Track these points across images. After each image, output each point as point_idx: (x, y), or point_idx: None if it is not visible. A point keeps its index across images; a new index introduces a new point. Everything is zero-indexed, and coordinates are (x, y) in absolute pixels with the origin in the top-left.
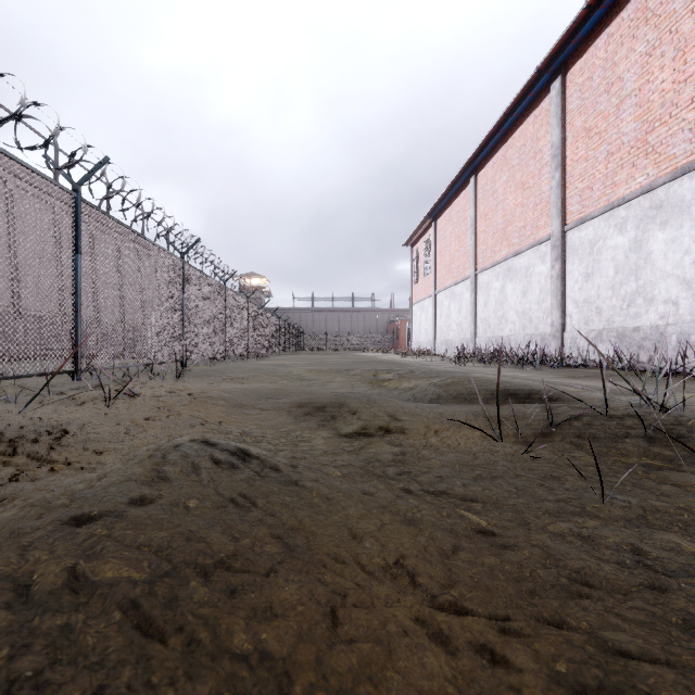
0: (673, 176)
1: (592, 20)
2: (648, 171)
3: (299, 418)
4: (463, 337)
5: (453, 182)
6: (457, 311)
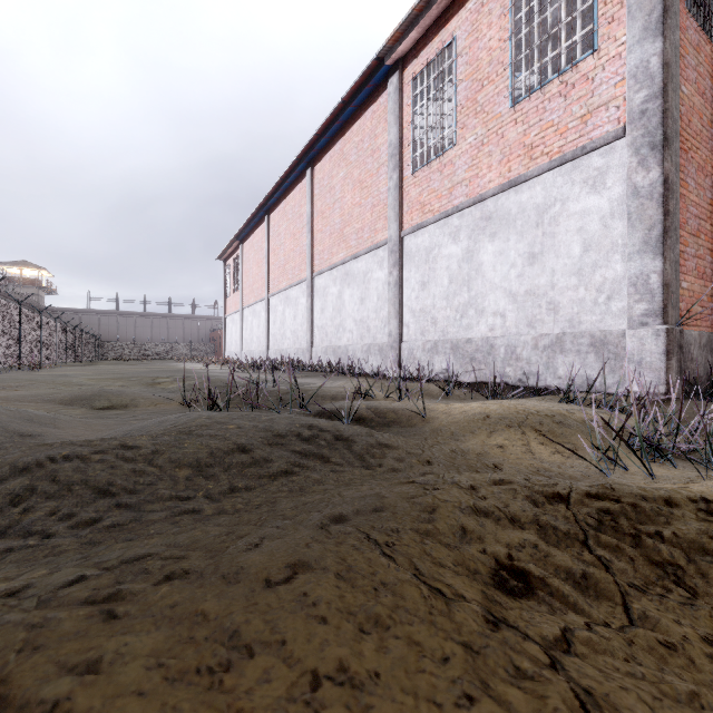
0: (351, 258)
1: (322, 142)
2: (344, 251)
3: (68, 405)
4: (261, 348)
5: (252, 216)
6: (257, 326)
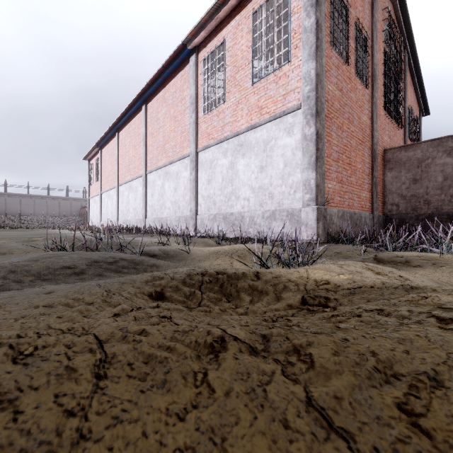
0: (169, 163)
1: (151, 89)
2: (165, 159)
3: None
4: (113, 220)
5: (107, 132)
6: (111, 205)
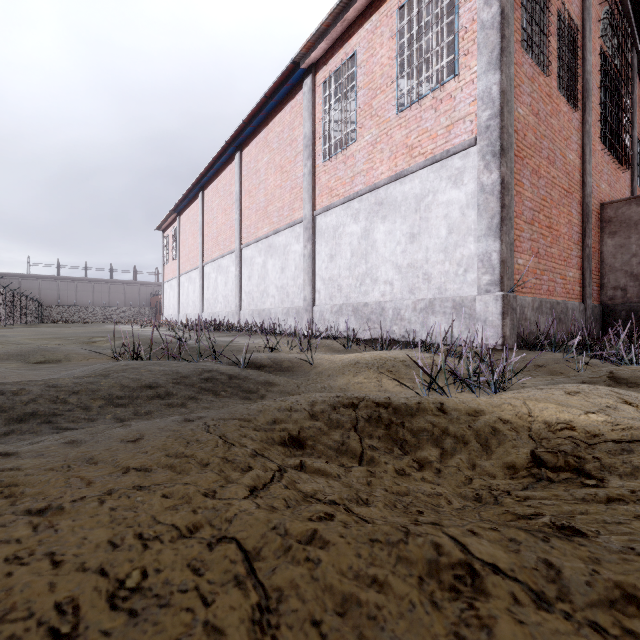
0: (274, 233)
1: (248, 130)
2: (268, 226)
3: (4, 360)
4: (196, 312)
5: (188, 192)
6: (193, 291)
